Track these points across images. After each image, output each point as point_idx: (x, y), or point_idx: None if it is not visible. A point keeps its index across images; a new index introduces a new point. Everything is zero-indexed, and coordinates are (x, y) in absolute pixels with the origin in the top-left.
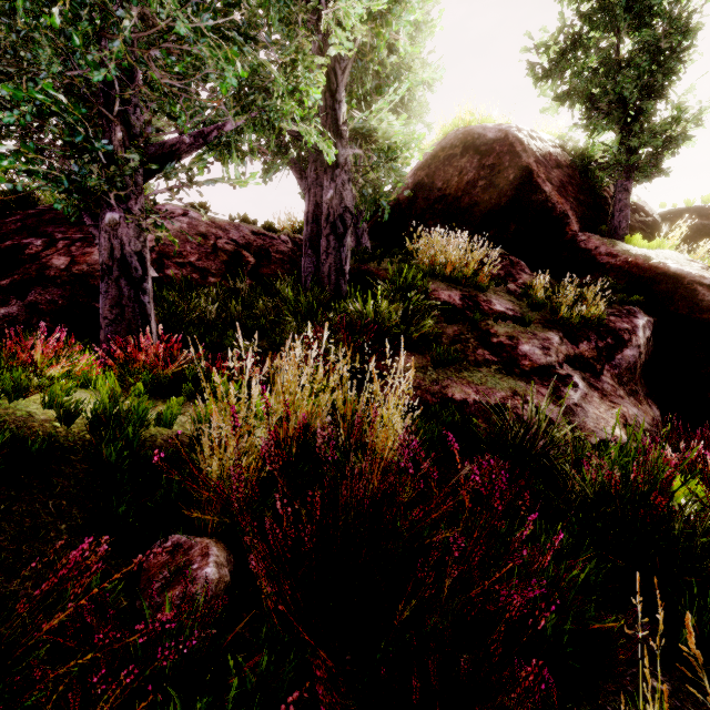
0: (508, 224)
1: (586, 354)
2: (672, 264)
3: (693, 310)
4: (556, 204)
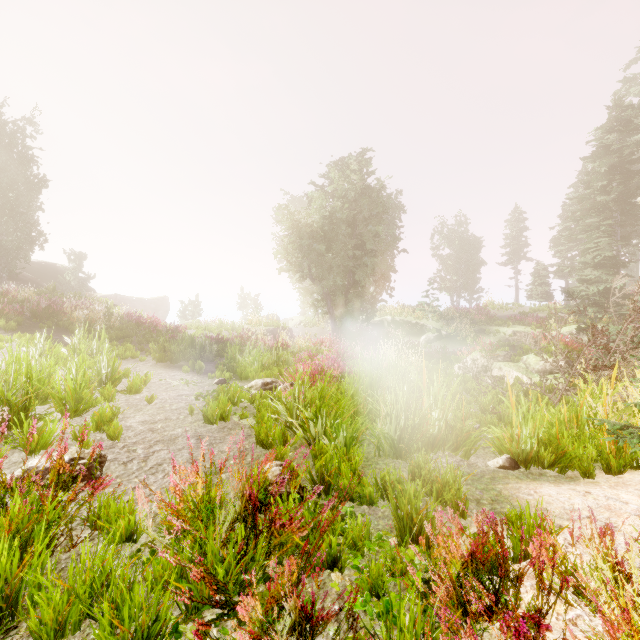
0: None
1: None
2: (43, 283)
3: None
4: None
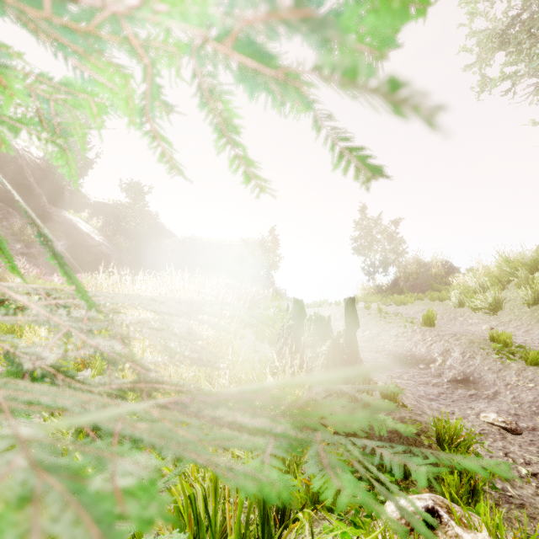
0: (10, 190)
1: (33, 253)
2: (78, 225)
3: (83, 241)
4: (36, 188)
